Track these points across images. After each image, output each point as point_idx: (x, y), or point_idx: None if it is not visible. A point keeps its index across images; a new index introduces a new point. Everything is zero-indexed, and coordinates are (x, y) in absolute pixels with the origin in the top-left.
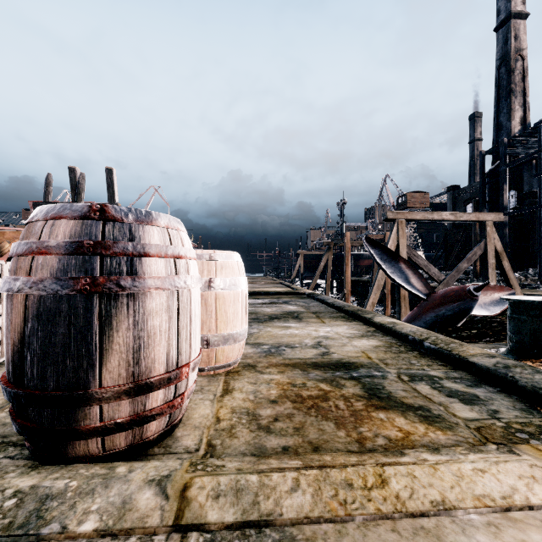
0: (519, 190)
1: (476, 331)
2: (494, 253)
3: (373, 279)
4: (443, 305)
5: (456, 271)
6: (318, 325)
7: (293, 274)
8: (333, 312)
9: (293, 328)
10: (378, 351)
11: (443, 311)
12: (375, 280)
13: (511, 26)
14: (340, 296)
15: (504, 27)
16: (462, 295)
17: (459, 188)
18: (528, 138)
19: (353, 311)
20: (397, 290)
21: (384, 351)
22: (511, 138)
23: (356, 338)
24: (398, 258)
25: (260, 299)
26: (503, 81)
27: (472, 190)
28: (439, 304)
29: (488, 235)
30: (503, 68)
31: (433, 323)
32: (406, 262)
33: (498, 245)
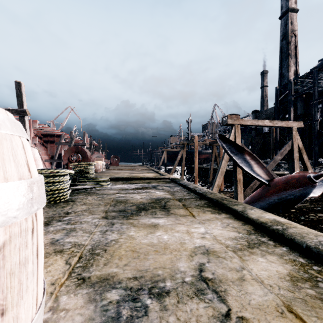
0: (295, 113)
1: (322, 215)
2: (297, 149)
3: (211, 167)
4: (285, 190)
5: (273, 161)
6: (189, 221)
7: (160, 163)
8: (196, 199)
9: (161, 228)
10: (311, 300)
11: (285, 195)
12: (219, 168)
13: (289, 16)
14: (191, 178)
15: (285, 16)
16: (304, 182)
17: (259, 112)
18: (304, 79)
19: (218, 199)
20: (234, 175)
21: (322, 304)
22: (295, 79)
23: (246, 251)
24: (243, 151)
25: (134, 184)
26: (284, 49)
27: (266, 113)
28: (281, 189)
29: (294, 136)
30: (284, 41)
31: (275, 205)
32: (250, 154)
33: (300, 143)
